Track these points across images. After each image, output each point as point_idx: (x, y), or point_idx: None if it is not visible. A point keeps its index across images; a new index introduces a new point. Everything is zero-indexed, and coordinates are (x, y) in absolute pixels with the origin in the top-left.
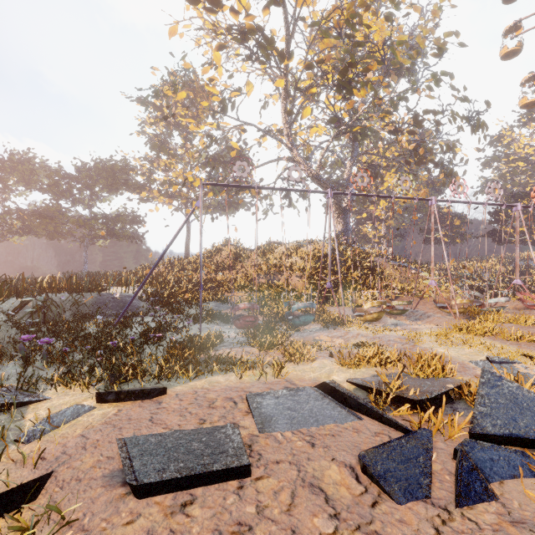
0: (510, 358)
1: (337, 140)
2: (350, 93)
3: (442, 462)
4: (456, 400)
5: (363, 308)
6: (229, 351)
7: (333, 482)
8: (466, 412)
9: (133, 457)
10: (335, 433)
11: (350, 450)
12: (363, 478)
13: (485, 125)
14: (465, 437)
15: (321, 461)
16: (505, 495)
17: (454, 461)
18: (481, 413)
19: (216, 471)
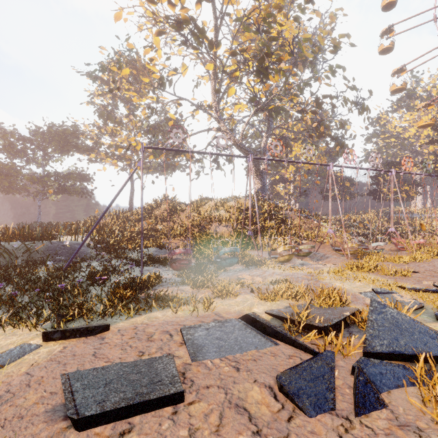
0: (389, 289)
1: (256, 115)
2: (267, 77)
3: (343, 378)
4: (351, 325)
5: (276, 251)
6: (166, 290)
7: (256, 402)
8: (359, 334)
9: (75, 391)
10: (256, 358)
11: (269, 372)
12: (280, 396)
13: (368, 109)
14: (359, 355)
15: (245, 384)
16: (392, 402)
17: (352, 376)
18: (371, 335)
19: (152, 400)
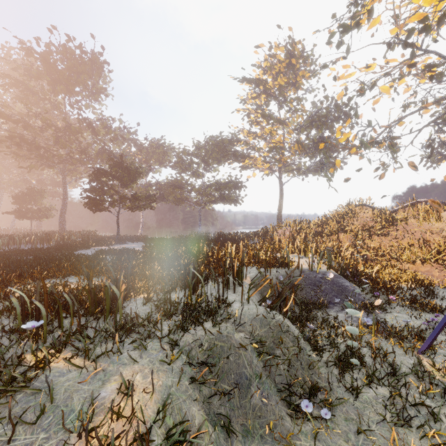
0: None
1: None
2: None
3: None
4: None
5: None
6: None
7: None
8: None
9: None
10: None
11: None
12: None
13: None
14: None
15: None
16: None
17: None
18: None
19: None
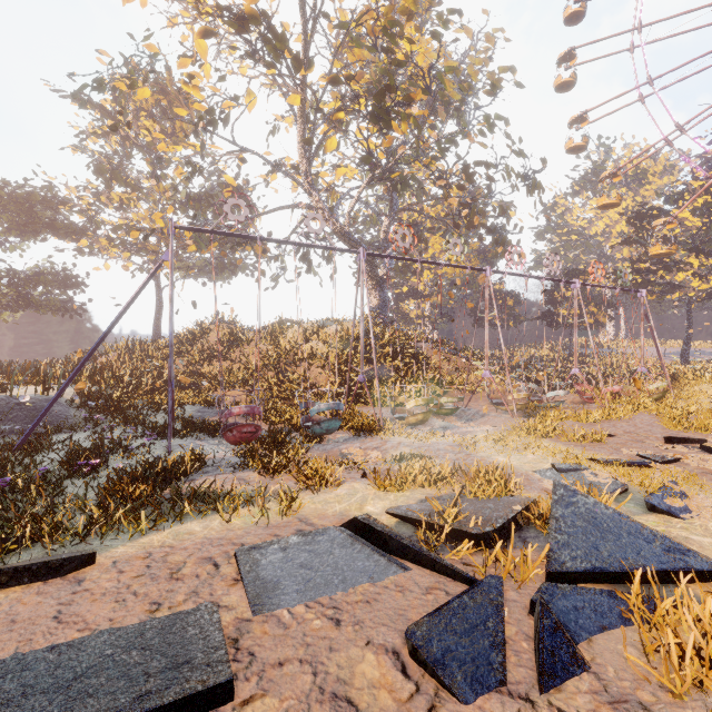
0: (578, 464)
1: (371, 187)
2: (388, 125)
3: (516, 622)
4: (525, 526)
5: (404, 407)
6: (212, 480)
7: (369, 684)
8: (537, 542)
9: (3, 704)
10: (371, 597)
11: (393, 622)
12: (412, 668)
13: (541, 187)
14: (540, 579)
15: (350, 650)
16: (597, 659)
17: (531, 618)
18: (557, 543)
19: (168, 705)
